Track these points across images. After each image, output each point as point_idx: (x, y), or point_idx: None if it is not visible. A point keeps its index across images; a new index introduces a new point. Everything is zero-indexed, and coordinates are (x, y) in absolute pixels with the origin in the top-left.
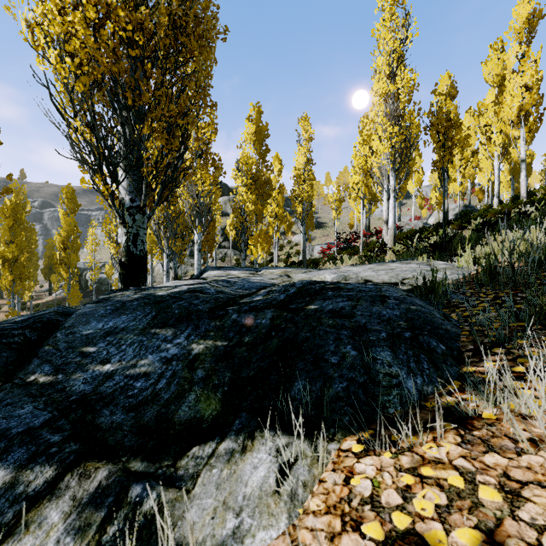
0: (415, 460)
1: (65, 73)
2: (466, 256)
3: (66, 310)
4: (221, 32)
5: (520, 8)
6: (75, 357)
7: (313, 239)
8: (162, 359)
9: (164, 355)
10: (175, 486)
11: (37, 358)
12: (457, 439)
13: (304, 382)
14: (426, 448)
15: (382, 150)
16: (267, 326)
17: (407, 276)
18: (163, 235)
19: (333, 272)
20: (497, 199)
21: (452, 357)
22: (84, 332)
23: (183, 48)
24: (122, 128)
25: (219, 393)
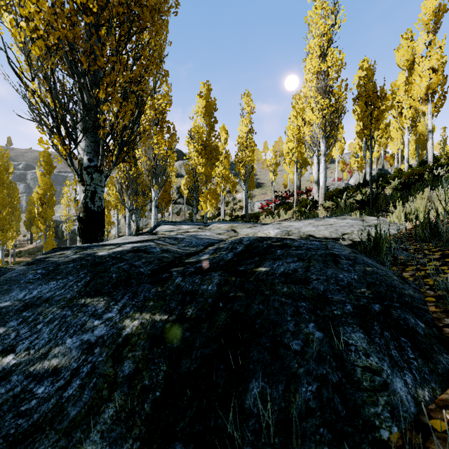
0: None
1: (21, 37)
2: (397, 212)
3: None
4: (172, 6)
5: (428, 3)
6: None
7: (253, 196)
8: (83, 345)
9: (86, 337)
10: None
11: None
12: None
13: (262, 383)
14: None
15: (314, 120)
16: (214, 294)
17: (346, 232)
18: (125, 192)
19: (277, 227)
20: (407, 163)
21: (436, 339)
22: None
23: (136, 17)
24: (80, 93)
25: (148, 404)
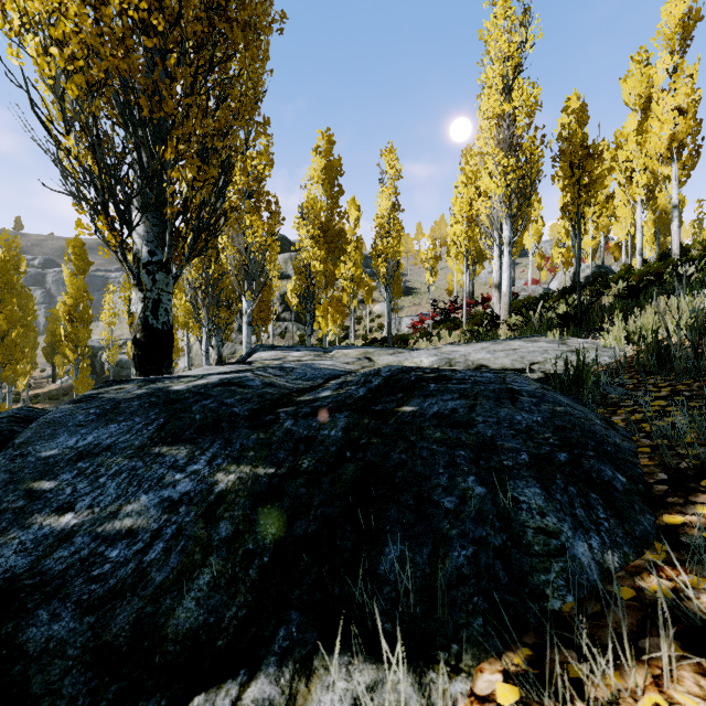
0: None
1: (51, 70)
2: (615, 331)
3: (31, 413)
4: (276, 20)
5: (672, 7)
6: (16, 499)
7: (400, 309)
8: (163, 502)
9: (167, 494)
10: None
11: None
12: (705, 687)
13: (401, 547)
14: None
15: (494, 190)
16: (338, 441)
17: (536, 360)
18: (201, 302)
19: (433, 354)
20: (640, 257)
21: (640, 497)
22: (42, 453)
23: (222, 38)
24: (136, 151)
25: (254, 570)
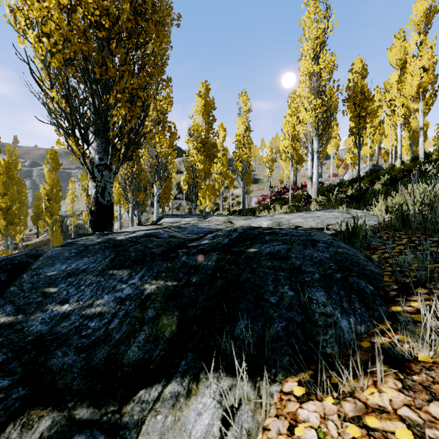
0: (359, 407)
1: (42, 51)
2: (379, 205)
3: (37, 252)
4: (175, 19)
5: (419, 5)
6: (37, 297)
7: (251, 192)
8: (116, 299)
9: (118, 295)
10: (118, 436)
11: (2, 299)
12: (398, 384)
13: (247, 322)
14: (368, 393)
15: (308, 119)
16: (212, 267)
17: (331, 223)
18: (128, 188)
19: (269, 219)
20: (400, 159)
21: (380, 297)
22: (48, 273)
23: (143, 31)
24: (92, 98)
25: (167, 333)
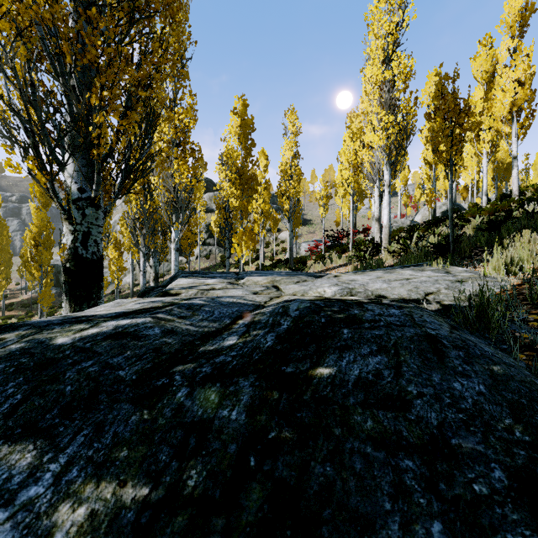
0: None
1: None
2: (494, 262)
3: None
4: None
5: (513, 1)
6: None
7: (299, 236)
8: None
9: None
10: None
11: None
12: None
13: None
14: None
15: (376, 142)
16: (240, 431)
17: (430, 290)
18: (139, 232)
19: (334, 283)
20: (486, 197)
21: None
22: None
23: None
24: (66, 98)
25: None
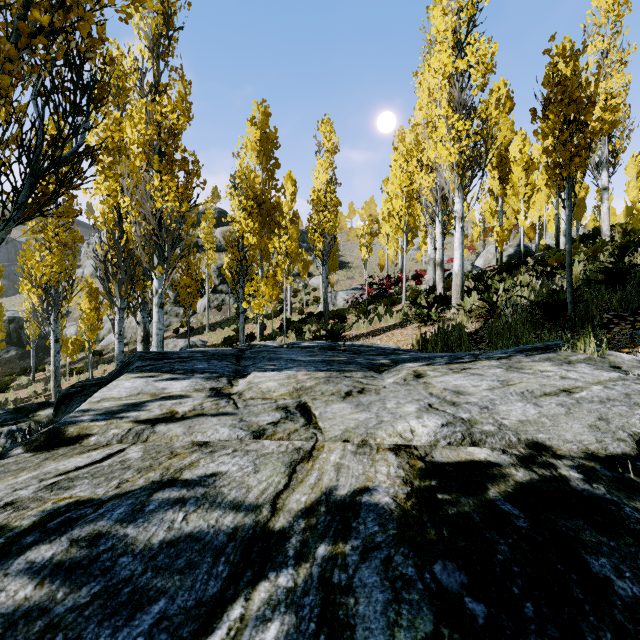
0: None
1: None
2: None
3: None
4: None
5: None
6: None
7: (335, 282)
8: None
9: None
10: None
11: None
12: None
13: None
14: None
15: (445, 158)
16: None
17: (637, 427)
18: (111, 277)
19: (424, 401)
20: (564, 237)
21: None
22: None
23: None
24: None
25: None
